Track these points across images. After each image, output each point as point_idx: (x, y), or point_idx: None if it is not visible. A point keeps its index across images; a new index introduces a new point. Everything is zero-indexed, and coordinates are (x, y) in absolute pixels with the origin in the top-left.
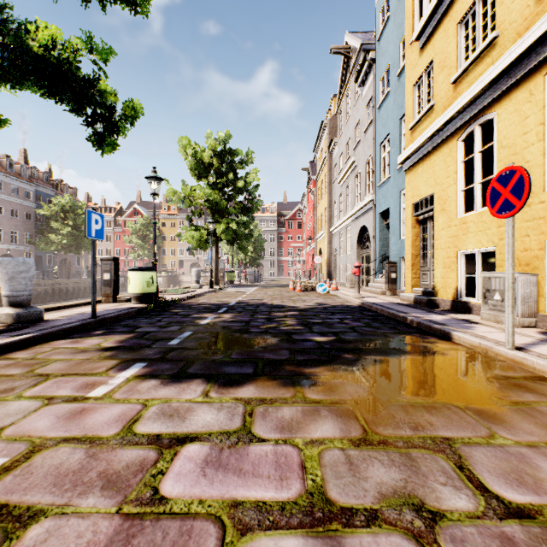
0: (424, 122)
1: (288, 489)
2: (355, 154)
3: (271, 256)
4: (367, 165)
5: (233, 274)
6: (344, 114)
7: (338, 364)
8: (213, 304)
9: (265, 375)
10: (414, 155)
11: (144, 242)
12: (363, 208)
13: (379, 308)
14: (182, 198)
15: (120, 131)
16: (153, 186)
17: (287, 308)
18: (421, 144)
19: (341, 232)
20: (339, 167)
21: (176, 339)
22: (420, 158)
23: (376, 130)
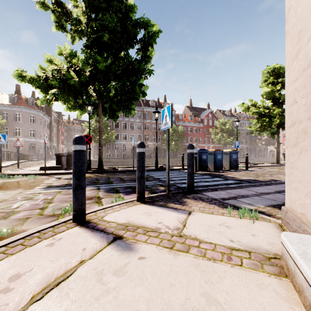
0: None
1: None
2: None
3: None
4: None
5: None
6: None
7: None
8: None
9: None
10: None
11: None
12: None
13: None
14: None
15: None
16: None
17: None
18: None
19: None
20: None
21: None
22: None
23: None
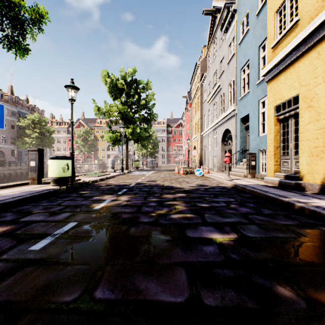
0: (287, 38)
1: None
2: (220, 80)
3: (163, 152)
4: (229, 86)
5: (138, 163)
6: (211, 55)
7: None
8: (117, 185)
9: None
10: (276, 67)
11: (85, 143)
12: (227, 116)
13: (255, 190)
14: (104, 112)
15: (27, 33)
16: (71, 94)
17: (175, 189)
18: (286, 55)
19: (209, 135)
20: (208, 92)
21: (47, 238)
22: (283, 68)
23: (237, 60)
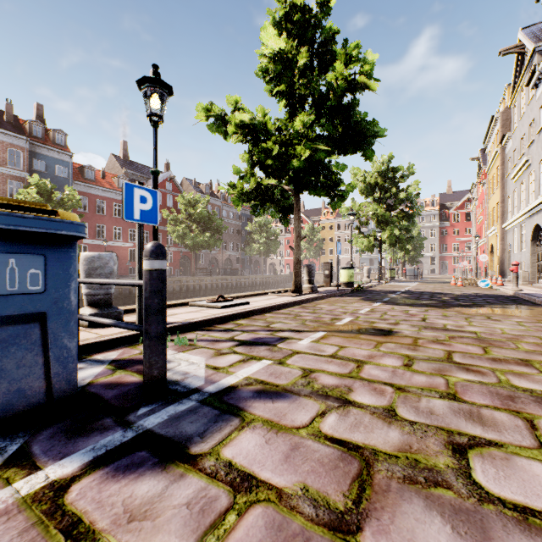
0: None
1: (438, 314)
2: (529, 152)
3: (431, 253)
4: (540, 165)
5: (394, 271)
6: (517, 109)
7: (465, 307)
8: (389, 290)
9: (431, 307)
10: None
11: (309, 245)
12: (536, 207)
13: (523, 295)
14: None
15: (345, 199)
16: (351, 219)
17: (445, 294)
18: None
19: (515, 229)
20: (513, 162)
21: (385, 299)
22: None
23: None
